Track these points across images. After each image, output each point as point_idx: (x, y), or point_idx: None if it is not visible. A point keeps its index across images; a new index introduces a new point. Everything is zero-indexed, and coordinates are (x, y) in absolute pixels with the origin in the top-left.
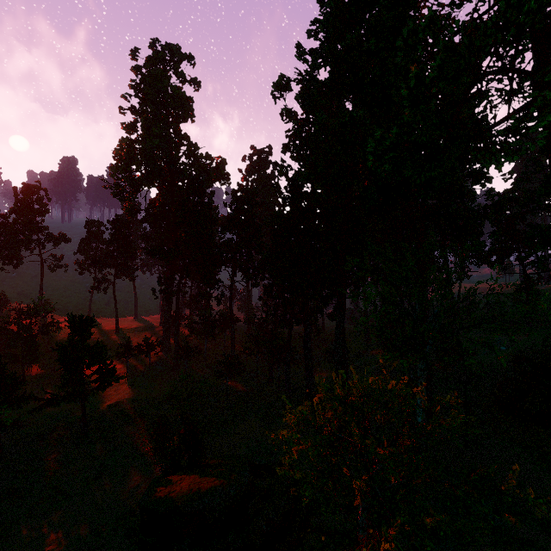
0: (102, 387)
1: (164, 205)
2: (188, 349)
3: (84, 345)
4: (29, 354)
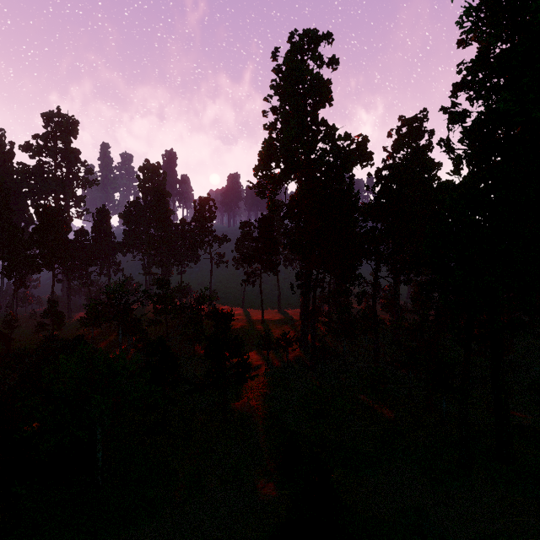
0: (238, 382)
1: (301, 198)
2: (325, 351)
3: (226, 337)
4: (197, 335)
